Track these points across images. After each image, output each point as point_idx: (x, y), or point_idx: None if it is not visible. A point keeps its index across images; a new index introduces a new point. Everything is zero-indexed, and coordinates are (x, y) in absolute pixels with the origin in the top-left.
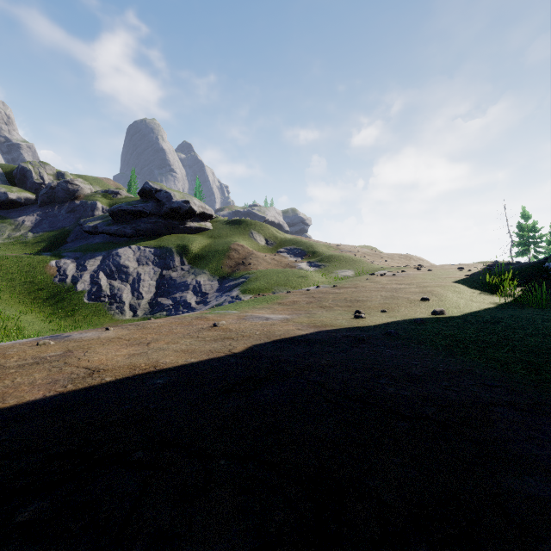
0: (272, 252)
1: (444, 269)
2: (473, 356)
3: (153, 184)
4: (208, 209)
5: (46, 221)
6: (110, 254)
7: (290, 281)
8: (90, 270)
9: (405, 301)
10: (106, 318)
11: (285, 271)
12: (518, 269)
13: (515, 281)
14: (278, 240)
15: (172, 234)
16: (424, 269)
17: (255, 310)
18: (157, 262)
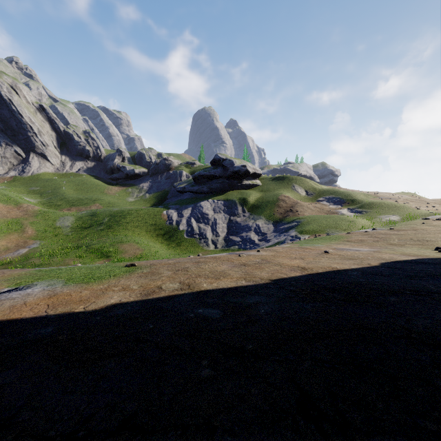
0: (312, 201)
1: None
2: None
3: (221, 155)
4: (258, 170)
5: (155, 186)
6: (196, 206)
7: (339, 225)
8: (186, 217)
9: None
10: (199, 249)
11: (331, 217)
12: None
13: None
14: (316, 191)
15: (233, 190)
16: None
17: (335, 245)
18: (226, 210)
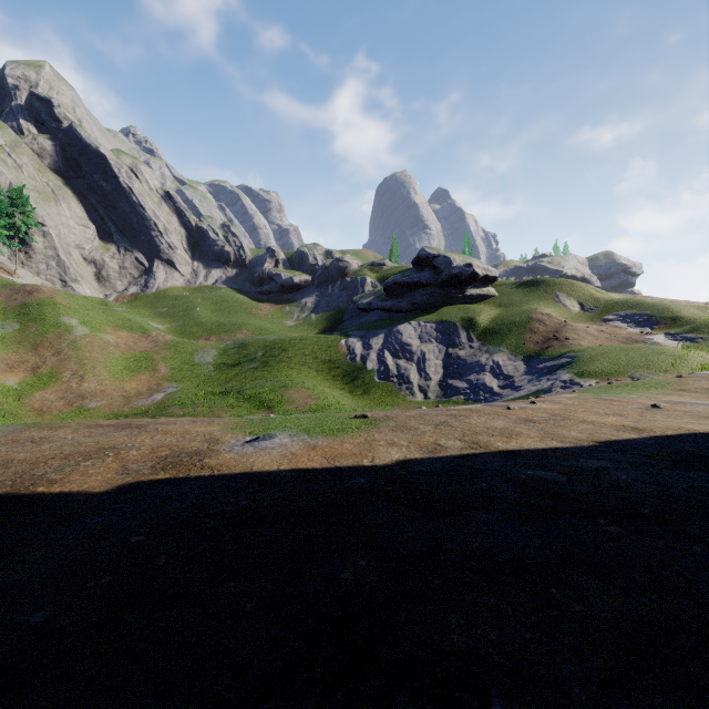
0: (593, 321)
1: None
2: None
3: (430, 250)
4: (491, 271)
5: (324, 301)
6: (391, 331)
7: (654, 363)
8: (376, 349)
9: None
10: (398, 399)
11: (635, 348)
12: None
13: None
14: (601, 303)
15: (450, 305)
16: None
17: (661, 396)
18: (440, 339)
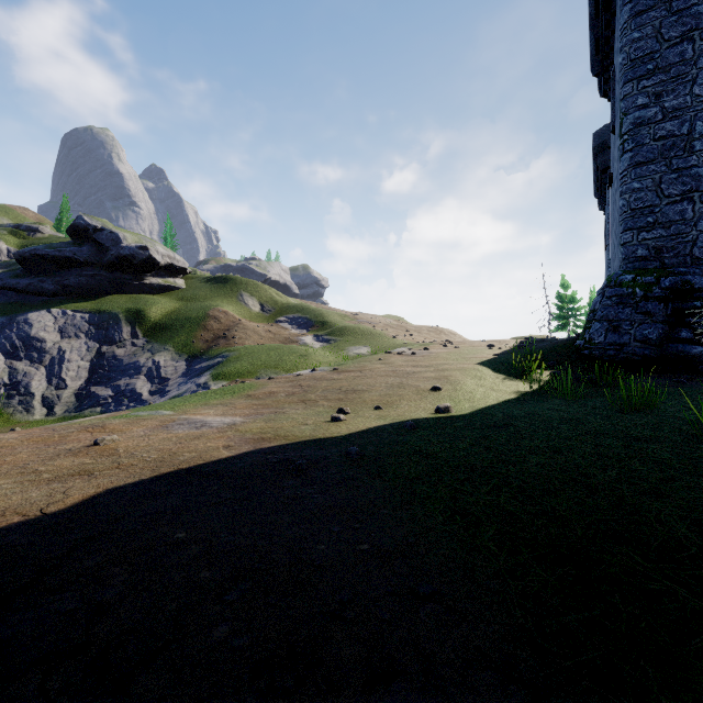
0: (269, 322)
1: (473, 346)
2: (437, 505)
3: (91, 220)
4: (180, 260)
5: None
6: (14, 321)
7: (284, 362)
8: None
9: (411, 392)
10: None
11: (280, 348)
12: (550, 347)
13: (543, 363)
14: (278, 306)
15: (122, 293)
16: (451, 347)
17: (201, 409)
18: (93, 333)
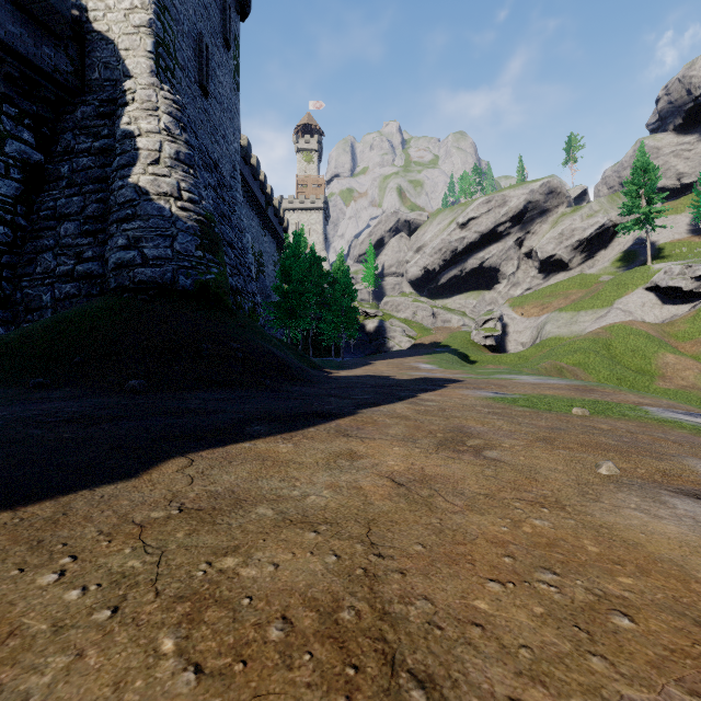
0: None
1: None
2: None
3: None
4: None
5: None
6: None
7: None
8: None
9: None
10: None
11: None
12: None
13: None
14: None
15: None
16: None
17: None
18: None
